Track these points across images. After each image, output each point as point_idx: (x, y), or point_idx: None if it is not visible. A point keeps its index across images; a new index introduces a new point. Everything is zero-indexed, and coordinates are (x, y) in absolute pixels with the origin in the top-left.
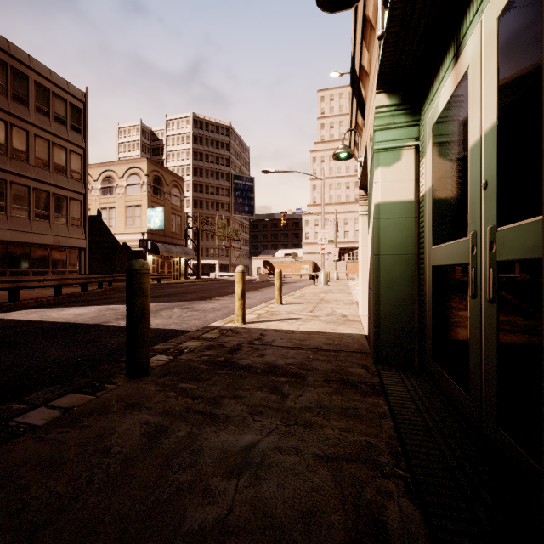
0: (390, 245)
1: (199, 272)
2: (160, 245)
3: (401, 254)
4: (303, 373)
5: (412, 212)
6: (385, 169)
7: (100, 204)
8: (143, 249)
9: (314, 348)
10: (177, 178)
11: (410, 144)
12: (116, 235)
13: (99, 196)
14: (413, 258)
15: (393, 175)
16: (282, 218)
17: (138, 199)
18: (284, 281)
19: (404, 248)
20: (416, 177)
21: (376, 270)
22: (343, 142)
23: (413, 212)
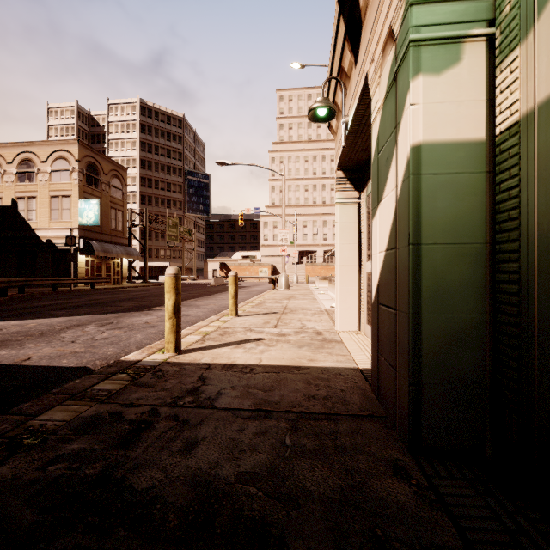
0: (440, 225)
1: (145, 275)
2: (95, 243)
3: (461, 243)
4: (279, 519)
5: (482, 162)
6: (431, 79)
7: (16, 192)
8: (71, 248)
9: (290, 409)
10: (118, 167)
11: (477, 33)
12: (37, 231)
13: (13, 183)
14: (483, 251)
15: (445, 91)
16: (240, 217)
17: (67, 188)
18: (241, 285)
19: (466, 231)
20: (490, 95)
21: (413, 274)
22: (322, 94)
23: (483, 162)
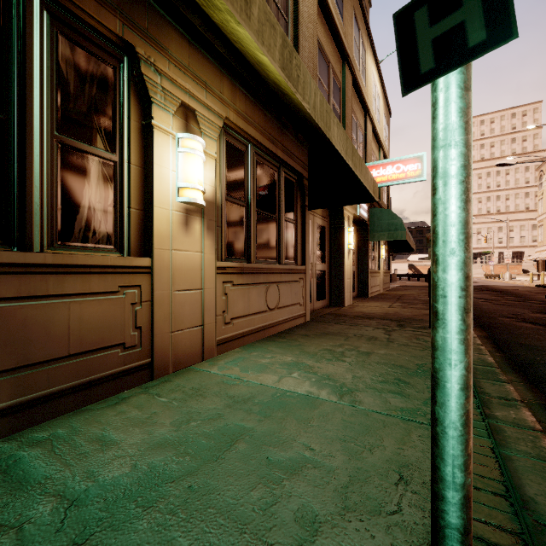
0: None
1: None
2: None
3: None
4: None
5: None
6: None
7: None
8: None
9: None
10: None
11: None
12: None
13: None
14: None
15: None
16: None
17: None
18: None
19: None
20: None
21: None
22: None
23: None
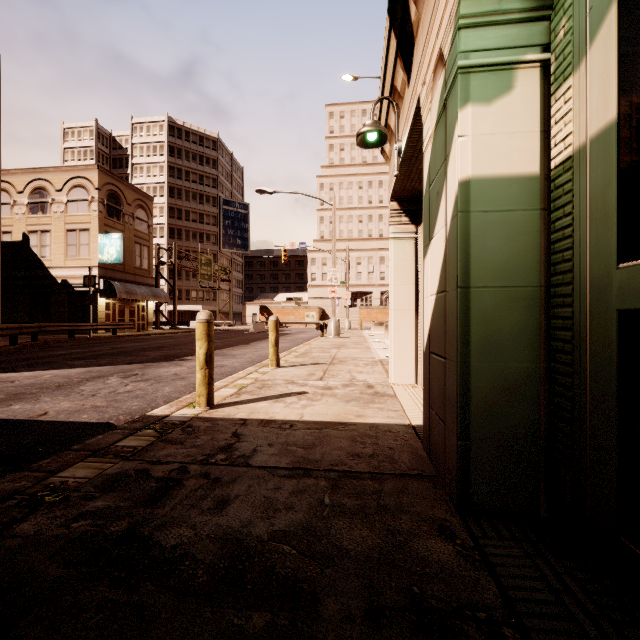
0: (491, 266)
1: (175, 320)
2: (117, 284)
3: (513, 286)
4: (312, 576)
5: (536, 198)
6: (481, 108)
7: (27, 225)
8: (89, 289)
9: (332, 468)
10: (143, 196)
11: (531, 59)
12: (51, 270)
13: (25, 215)
14: (538, 295)
15: (496, 121)
16: (283, 253)
17: (85, 220)
18: (285, 332)
19: (519, 274)
20: (544, 126)
21: (462, 319)
22: (372, 117)
23: (538, 198)
